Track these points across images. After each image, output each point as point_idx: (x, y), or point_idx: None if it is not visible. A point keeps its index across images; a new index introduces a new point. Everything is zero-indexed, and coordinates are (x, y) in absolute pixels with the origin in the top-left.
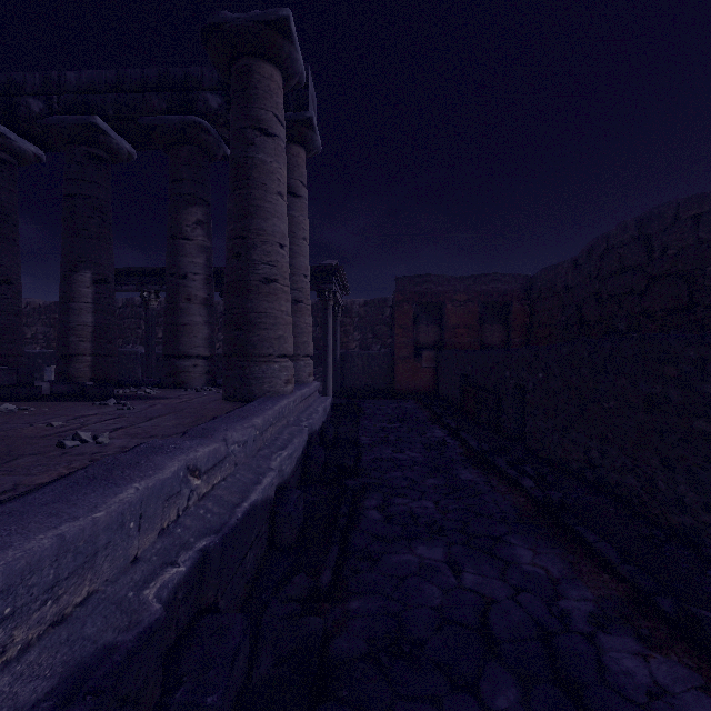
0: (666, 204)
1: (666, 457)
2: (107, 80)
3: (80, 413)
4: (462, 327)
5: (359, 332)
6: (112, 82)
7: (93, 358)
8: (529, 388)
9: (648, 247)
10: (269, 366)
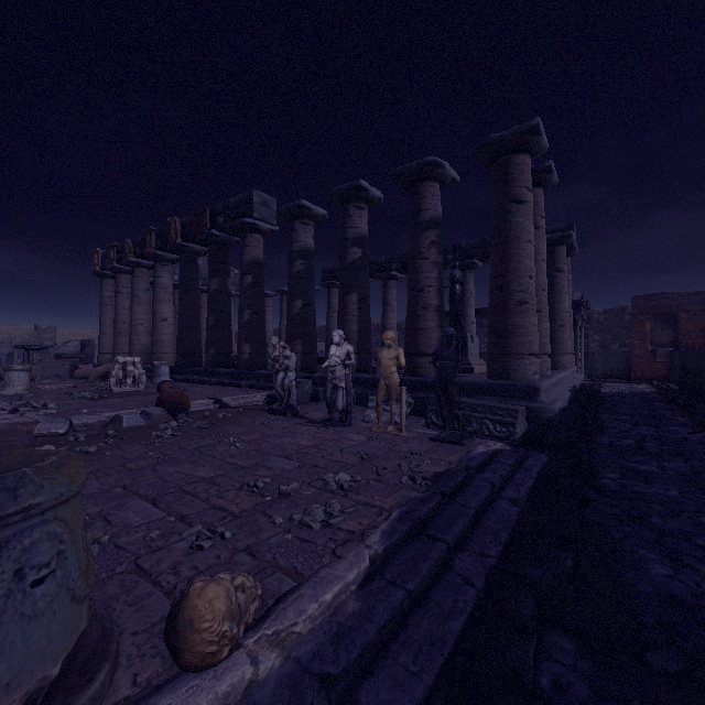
0: None
1: None
2: (478, 243)
3: None
4: (697, 331)
5: (598, 335)
6: (480, 244)
7: None
8: (702, 369)
9: None
10: (562, 357)
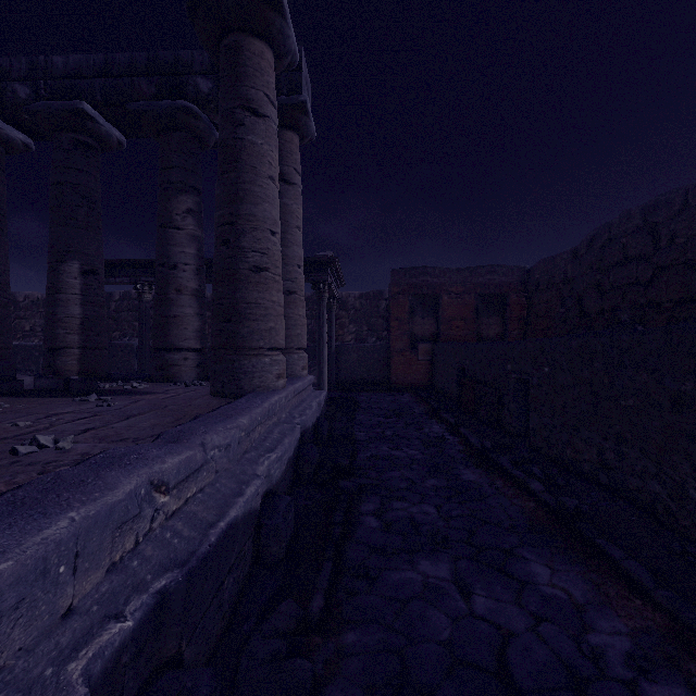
0: (673, 191)
1: None
2: (95, 65)
3: (55, 411)
4: (458, 319)
5: (354, 325)
6: (100, 67)
7: (81, 351)
8: (533, 382)
9: (654, 235)
10: (259, 359)
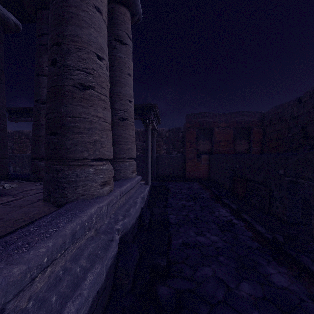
0: None
1: None
2: None
3: None
4: (224, 141)
5: (166, 145)
6: None
7: None
8: None
9: None
10: (83, 169)
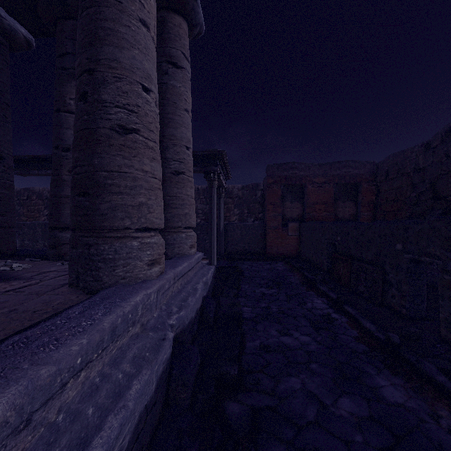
0: None
1: None
2: None
3: None
4: (320, 203)
5: (238, 209)
6: None
7: None
8: (449, 267)
9: None
10: (124, 243)
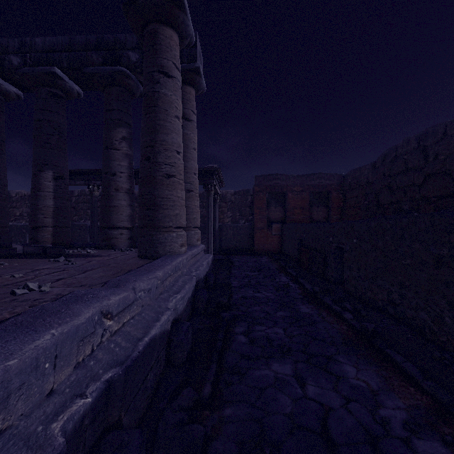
0: (437, 125)
1: (451, 300)
2: (62, 43)
3: (38, 267)
4: (298, 208)
5: (231, 212)
6: (66, 45)
7: (54, 229)
8: (346, 249)
9: (425, 154)
10: (169, 234)
